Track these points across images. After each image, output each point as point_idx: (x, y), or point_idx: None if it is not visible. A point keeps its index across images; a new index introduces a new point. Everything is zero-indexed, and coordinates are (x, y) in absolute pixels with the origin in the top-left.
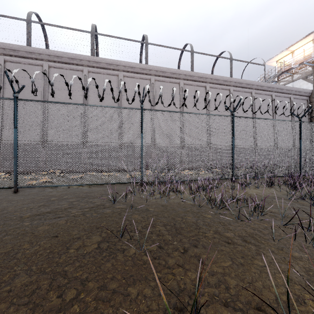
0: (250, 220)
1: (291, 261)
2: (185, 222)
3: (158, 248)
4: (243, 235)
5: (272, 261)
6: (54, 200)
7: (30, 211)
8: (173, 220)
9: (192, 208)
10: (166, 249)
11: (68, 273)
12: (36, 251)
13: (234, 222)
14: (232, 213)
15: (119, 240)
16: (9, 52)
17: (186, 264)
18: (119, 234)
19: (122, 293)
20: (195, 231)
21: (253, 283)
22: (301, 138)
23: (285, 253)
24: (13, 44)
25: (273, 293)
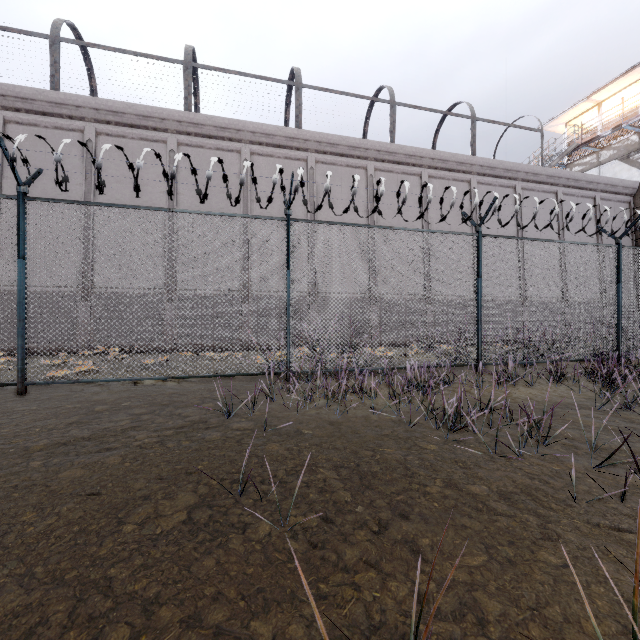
0: (522, 455)
1: (623, 555)
2: (381, 459)
3: (321, 523)
4: (509, 490)
5: (579, 555)
6: (101, 411)
7: (47, 436)
8: (355, 456)
9: (395, 428)
10: (340, 525)
11: (117, 584)
12: (48, 530)
13: (486, 459)
14: (481, 440)
15: (237, 503)
16: (13, 102)
17: (384, 561)
18: (237, 489)
19: (237, 635)
20: (403, 482)
21: (540, 609)
22: (620, 281)
23: (606, 535)
24: (21, 87)
25: (588, 635)
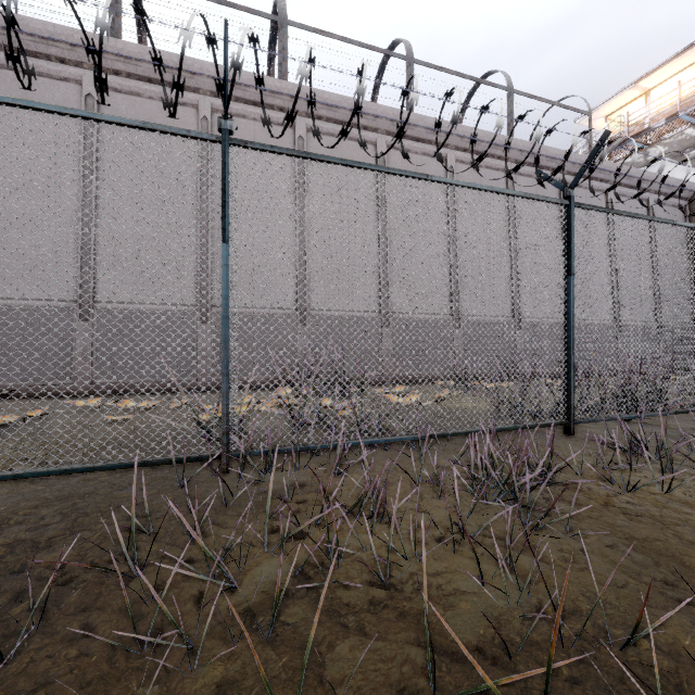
0: None
1: None
2: None
3: None
4: None
5: None
6: None
7: None
8: None
9: None
10: None
11: None
12: None
13: None
14: None
15: None
16: None
17: None
18: None
19: None
20: None
21: None
22: None
23: None
24: None
25: None
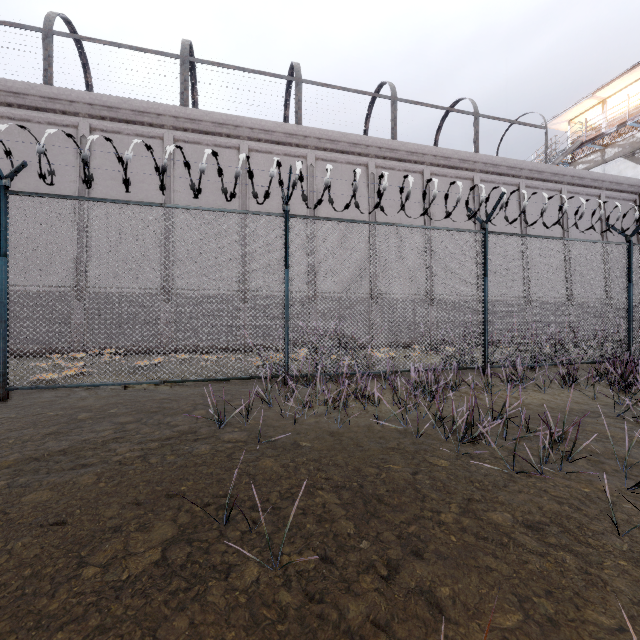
0: (544, 473)
1: None
2: (387, 479)
3: (319, 564)
4: (536, 519)
5: (636, 612)
6: (84, 419)
7: (19, 449)
8: (358, 474)
9: (401, 440)
10: (341, 568)
11: None
12: None
13: (505, 479)
14: (497, 455)
15: (221, 536)
16: (5, 97)
17: (396, 621)
18: (223, 518)
19: None
20: (413, 508)
21: None
22: (631, 280)
23: None
24: (13, 81)
25: None
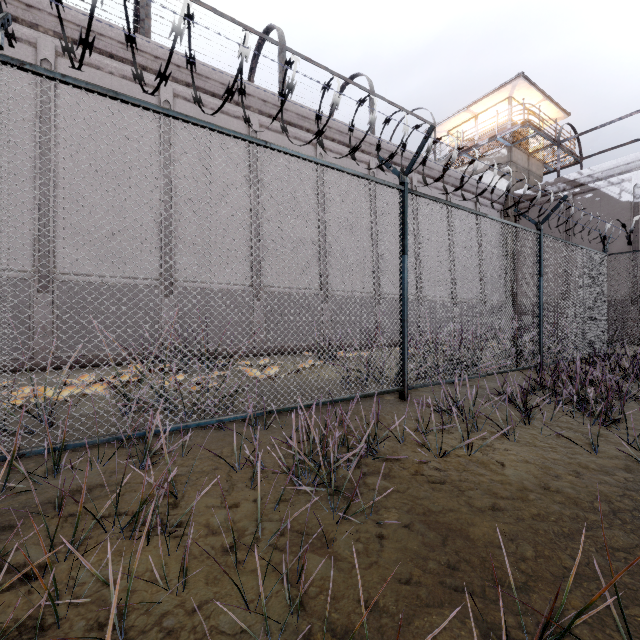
0: None
1: None
2: None
3: None
4: None
5: None
6: None
7: None
8: None
9: None
10: None
11: None
12: None
13: None
14: None
15: None
16: None
17: None
18: None
19: None
20: None
21: None
22: (542, 274)
23: None
24: None
25: None
